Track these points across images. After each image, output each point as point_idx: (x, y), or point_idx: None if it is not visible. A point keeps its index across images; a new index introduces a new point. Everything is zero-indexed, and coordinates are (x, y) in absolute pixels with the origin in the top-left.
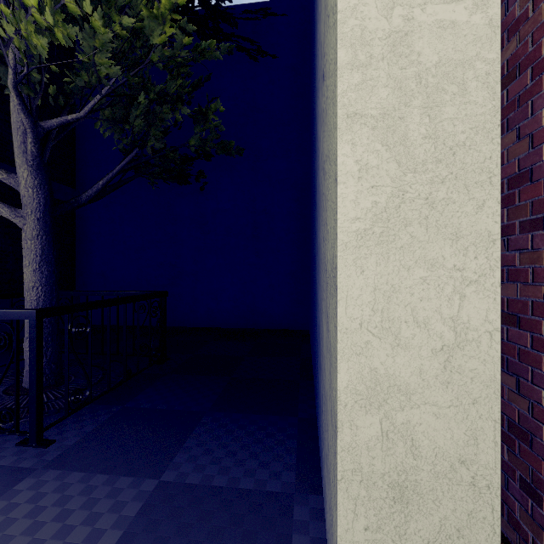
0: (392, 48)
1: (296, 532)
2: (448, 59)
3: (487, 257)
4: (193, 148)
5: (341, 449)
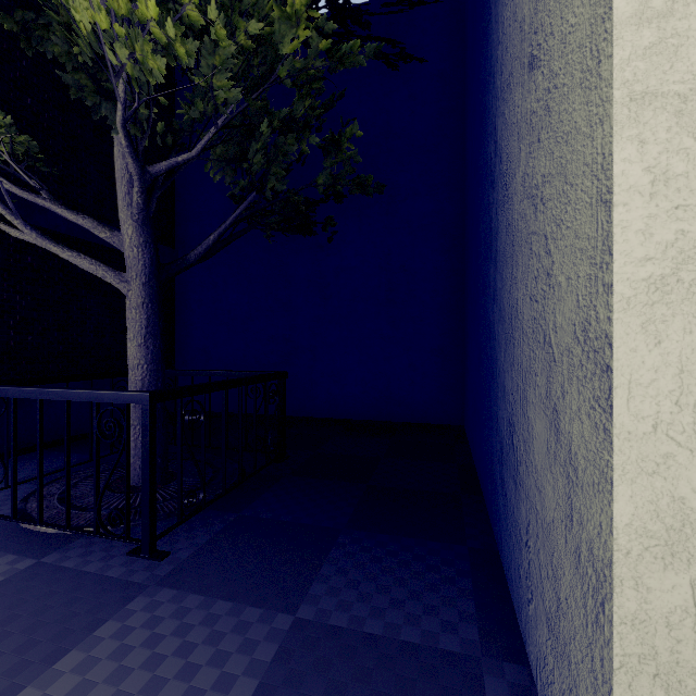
0: None
1: None
2: None
3: None
4: (321, 188)
5: (619, 620)
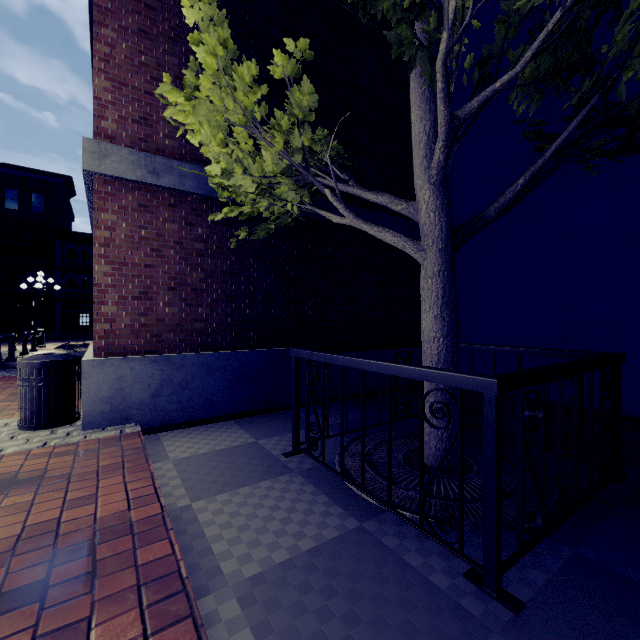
0: None
1: None
2: None
3: None
4: None
5: None
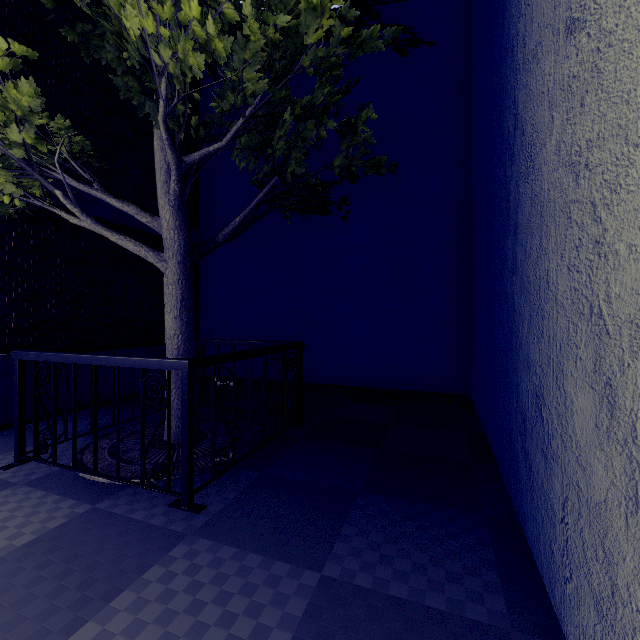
0: None
1: None
2: None
3: None
4: (337, 170)
5: None
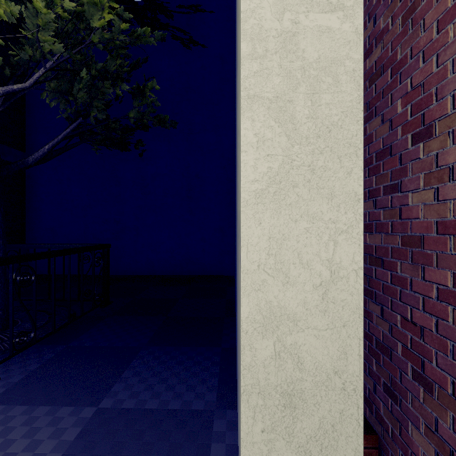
0: (283, 45)
1: (214, 441)
2: (325, 56)
3: (354, 212)
4: (132, 120)
5: (243, 368)
